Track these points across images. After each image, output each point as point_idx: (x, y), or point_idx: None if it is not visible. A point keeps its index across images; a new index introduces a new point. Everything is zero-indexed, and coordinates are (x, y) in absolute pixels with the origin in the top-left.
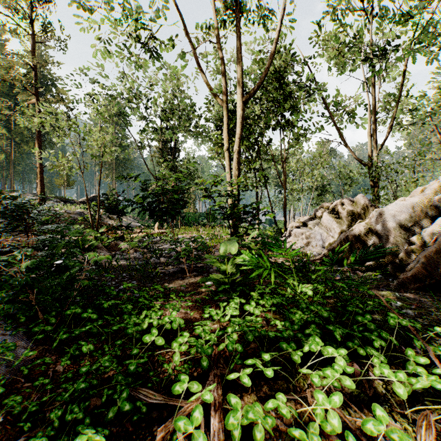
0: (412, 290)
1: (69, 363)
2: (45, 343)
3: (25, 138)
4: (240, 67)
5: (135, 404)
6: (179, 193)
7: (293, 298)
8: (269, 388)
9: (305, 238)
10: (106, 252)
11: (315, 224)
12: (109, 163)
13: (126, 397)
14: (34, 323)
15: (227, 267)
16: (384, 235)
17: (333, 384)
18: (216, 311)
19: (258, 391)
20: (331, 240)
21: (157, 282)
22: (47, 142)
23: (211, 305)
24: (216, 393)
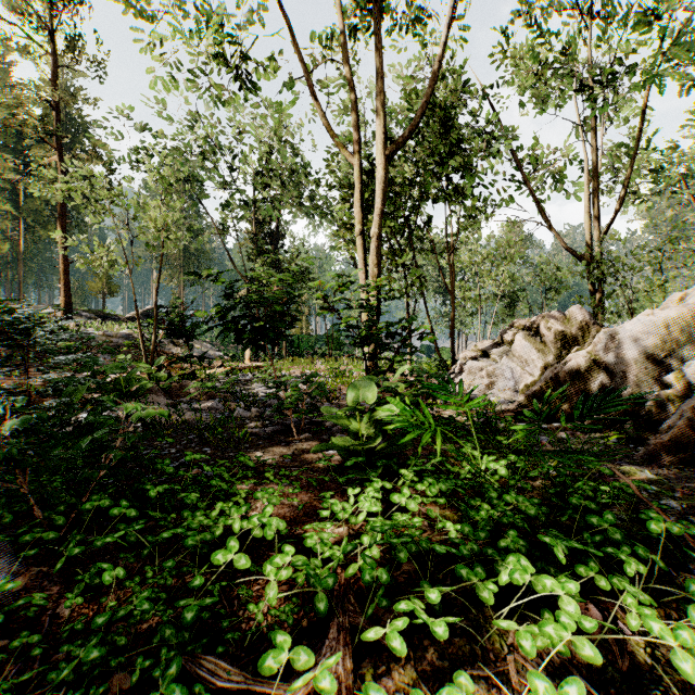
0: (671, 464)
1: (80, 602)
2: (45, 561)
3: (41, 217)
4: (382, 100)
5: (191, 689)
6: (282, 304)
7: (473, 480)
8: (438, 654)
9: (486, 377)
10: (164, 399)
11: (502, 353)
12: (173, 257)
13: (176, 673)
14: (26, 526)
15: (361, 426)
16: (618, 371)
17: (556, 646)
18: (341, 504)
19: (418, 658)
20: (528, 380)
21: (245, 449)
22: (77, 225)
23: (334, 491)
24: (341, 665)
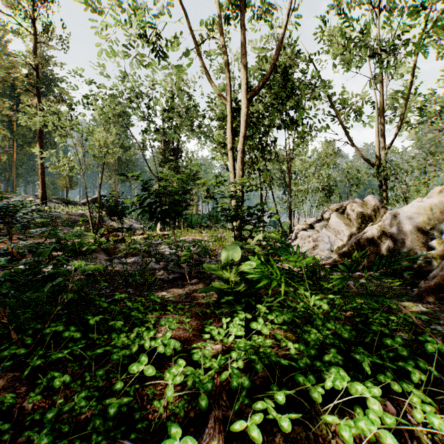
0: (435, 300)
1: (39, 398)
2: (18, 368)
3: (27, 139)
4: (244, 62)
5: None
6: (180, 194)
7: (306, 312)
8: (283, 437)
9: (312, 241)
10: (104, 256)
11: (322, 226)
12: (111, 164)
13: None
14: (6, 344)
15: (231, 275)
16: (399, 239)
17: (365, 433)
18: (217, 329)
19: (269, 441)
20: (339, 244)
21: (155, 290)
22: (50, 144)
23: (213, 319)
24: None
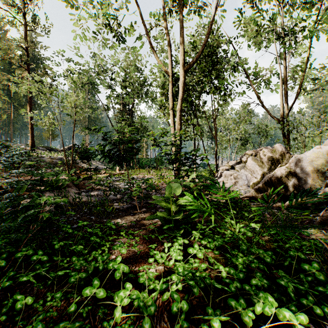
0: None
1: (4, 318)
2: None
3: (21, 102)
4: (182, 43)
5: None
6: (132, 143)
7: (233, 238)
8: None
9: (233, 179)
10: (74, 190)
11: (241, 167)
12: (83, 121)
13: None
14: None
15: (171, 206)
16: (302, 177)
17: None
18: (160, 254)
19: None
20: (254, 180)
21: (112, 217)
22: (38, 106)
23: (157, 243)
24: None
